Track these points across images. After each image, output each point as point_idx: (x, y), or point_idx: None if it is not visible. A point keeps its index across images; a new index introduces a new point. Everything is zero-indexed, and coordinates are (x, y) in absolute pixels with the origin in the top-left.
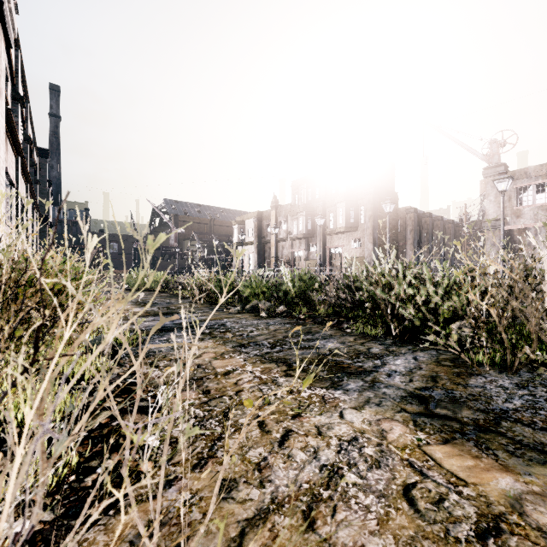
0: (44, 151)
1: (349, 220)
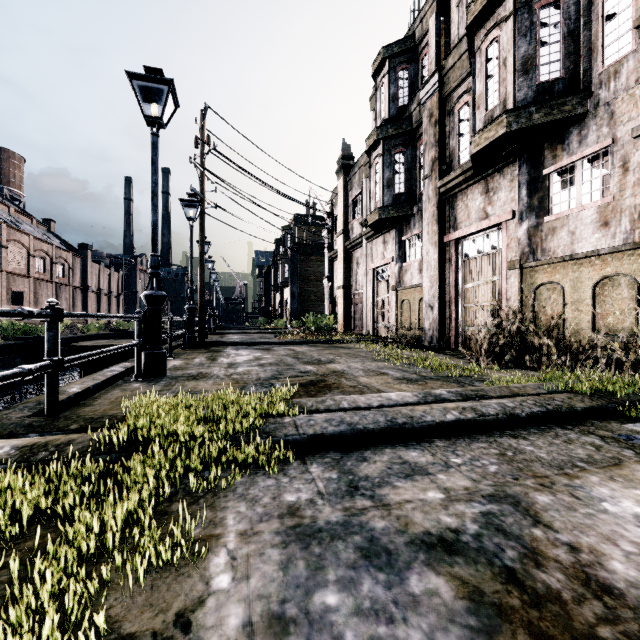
0: (86, 245)
1: (284, 275)
